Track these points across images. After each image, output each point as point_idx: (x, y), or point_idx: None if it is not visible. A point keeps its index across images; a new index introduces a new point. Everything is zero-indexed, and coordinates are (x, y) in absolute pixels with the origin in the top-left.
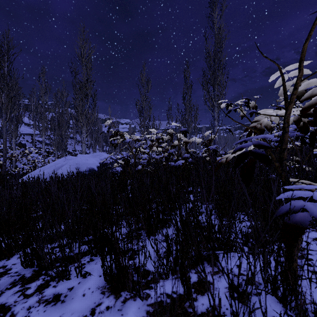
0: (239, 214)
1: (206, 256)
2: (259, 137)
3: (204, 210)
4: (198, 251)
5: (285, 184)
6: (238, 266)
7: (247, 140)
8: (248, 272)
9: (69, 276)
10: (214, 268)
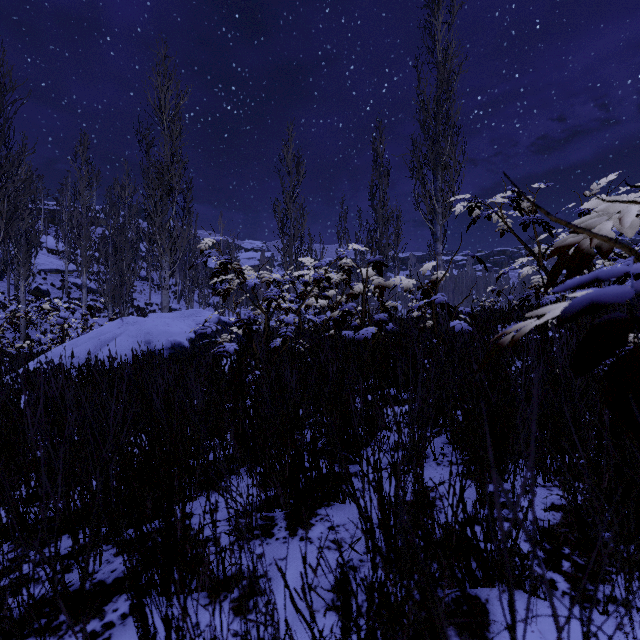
0: (523, 469)
1: (452, 606)
2: None
3: (429, 451)
4: None
5: None
6: None
7: (606, 280)
8: None
9: None
10: None
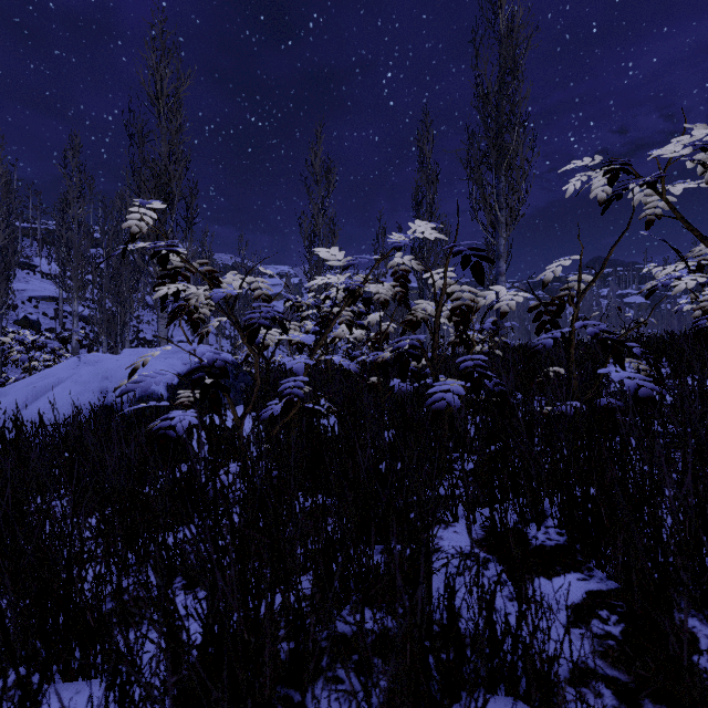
0: None
1: None
2: None
3: None
4: None
5: None
6: None
7: None
8: None
9: None
10: None
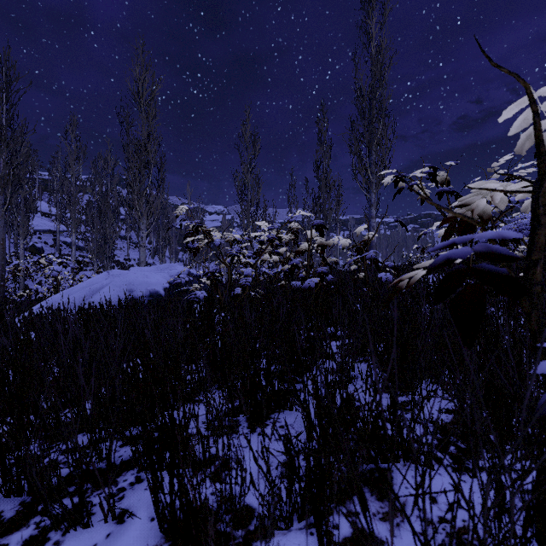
0: (426, 384)
1: (367, 474)
2: (487, 237)
3: (357, 374)
4: (359, 491)
5: (538, 337)
6: (434, 499)
7: (459, 243)
8: (472, 538)
9: (89, 520)
10: (384, 504)
